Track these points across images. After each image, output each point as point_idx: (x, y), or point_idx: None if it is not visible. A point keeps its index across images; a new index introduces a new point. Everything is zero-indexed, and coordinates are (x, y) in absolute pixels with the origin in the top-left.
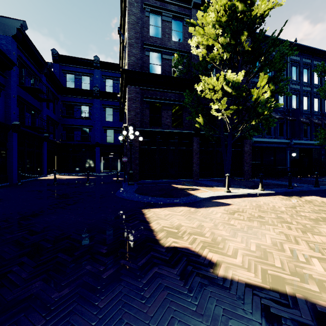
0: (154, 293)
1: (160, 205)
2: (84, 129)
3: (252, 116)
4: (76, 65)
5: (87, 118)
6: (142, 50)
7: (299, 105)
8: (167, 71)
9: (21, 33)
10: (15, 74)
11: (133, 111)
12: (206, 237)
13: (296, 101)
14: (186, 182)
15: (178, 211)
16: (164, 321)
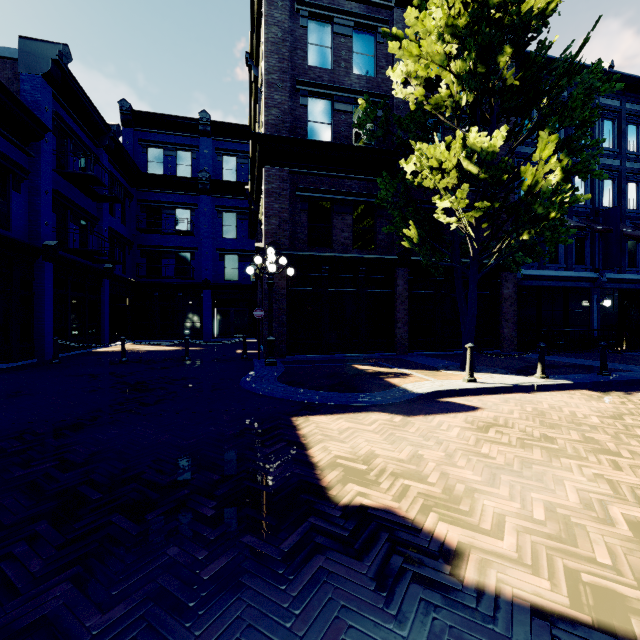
0: (315, 625)
1: (329, 408)
2: (182, 255)
3: (523, 222)
4: (166, 130)
5: (187, 234)
6: (293, 94)
7: (619, 201)
8: (344, 136)
9: (60, 70)
10: (48, 149)
11: (275, 218)
12: (429, 483)
13: (613, 192)
14: (382, 359)
15: (366, 421)
16: None
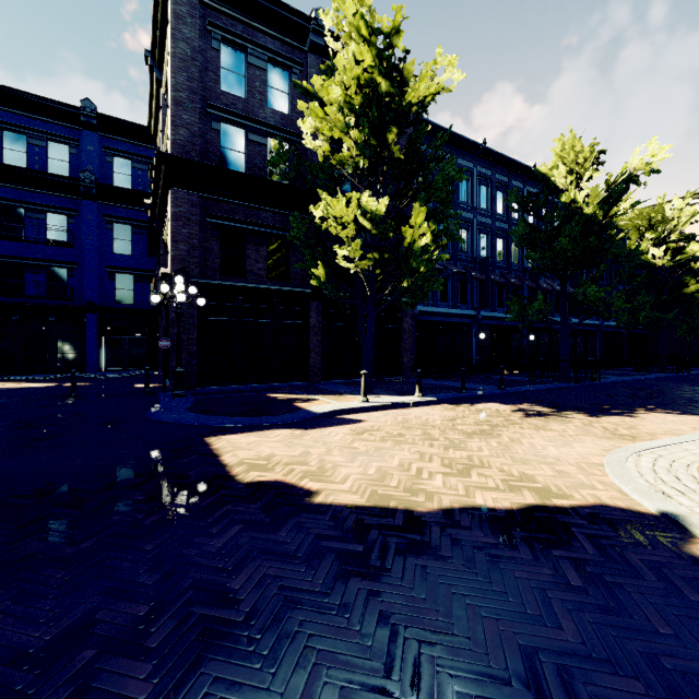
0: (224, 529)
1: (240, 429)
2: (55, 270)
3: (404, 272)
4: (32, 113)
5: (63, 245)
6: (204, 116)
7: (491, 253)
8: (259, 167)
9: None
10: None
11: (183, 243)
12: (310, 466)
13: (487, 245)
14: (296, 387)
15: (272, 436)
16: (237, 547)
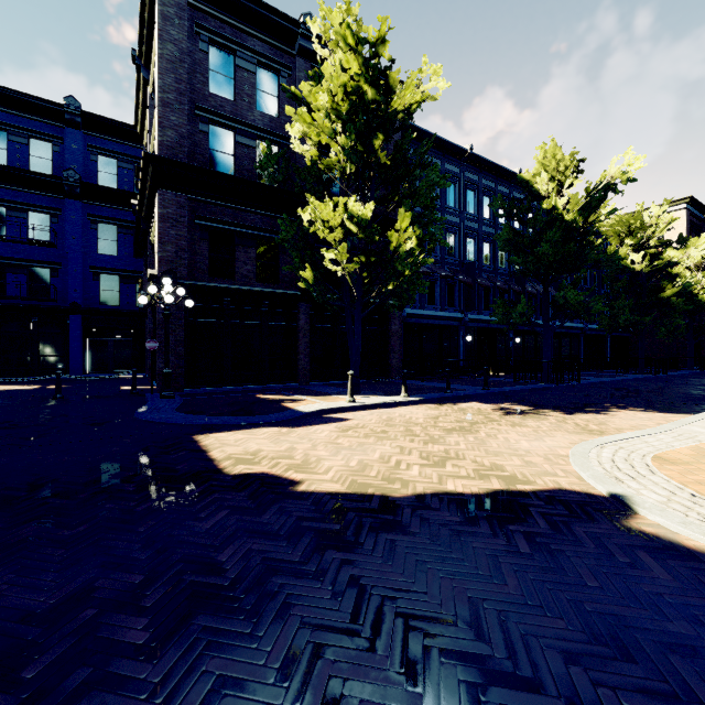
0: (212, 513)
1: (228, 428)
2: (37, 270)
3: (390, 276)
4: (13, 109)
5: (45, 245)
6: (192, 118)
7: (478, 256)
8: (247, 170)
9: None
10: None
11: (171, 245)
12: (295, 459)
13: (474, 249)
14: (285, 389)
15: (259, 433)
16: (224, 528)
